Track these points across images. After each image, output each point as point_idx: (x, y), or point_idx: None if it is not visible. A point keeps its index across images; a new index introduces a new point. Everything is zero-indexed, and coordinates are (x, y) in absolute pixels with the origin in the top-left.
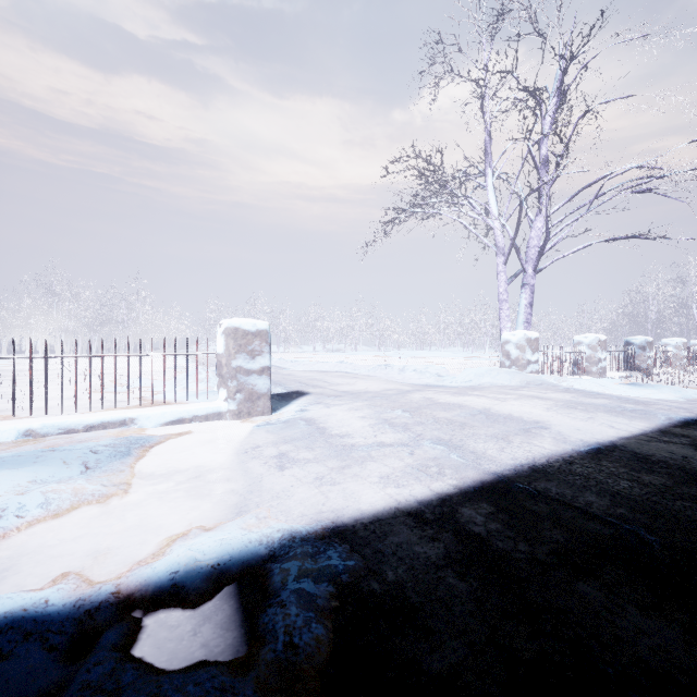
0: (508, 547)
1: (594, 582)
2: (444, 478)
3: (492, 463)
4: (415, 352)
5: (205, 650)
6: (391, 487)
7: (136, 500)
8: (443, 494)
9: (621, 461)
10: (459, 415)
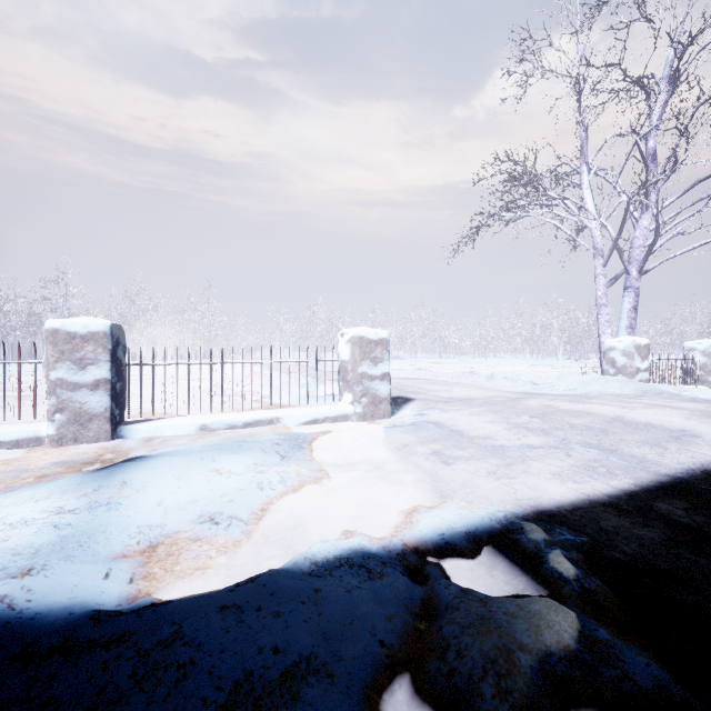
0: None
1: None
2: (618, 477)
3: (659, 466)
4: (481, 359)
5: (509, 587)
6: (569, 482)
7: (340, 483)
8: (627, 491)
9: None
10: (593, 422)
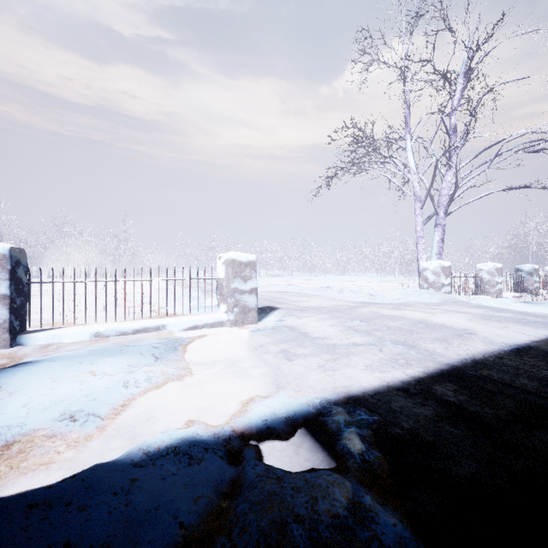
0: (477, 410)
1: (545, 431)
2: (413, 367)
3: (443, 357)
4: (340, 277)
5: (309, 462)
6: (377, 372)
7: (200, 379)
8: (417, 377)
9: (538, 357)
10: (404, 324)
